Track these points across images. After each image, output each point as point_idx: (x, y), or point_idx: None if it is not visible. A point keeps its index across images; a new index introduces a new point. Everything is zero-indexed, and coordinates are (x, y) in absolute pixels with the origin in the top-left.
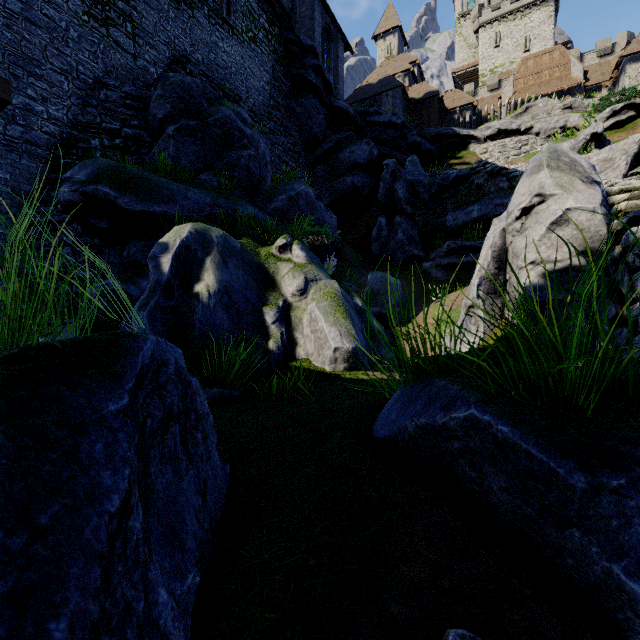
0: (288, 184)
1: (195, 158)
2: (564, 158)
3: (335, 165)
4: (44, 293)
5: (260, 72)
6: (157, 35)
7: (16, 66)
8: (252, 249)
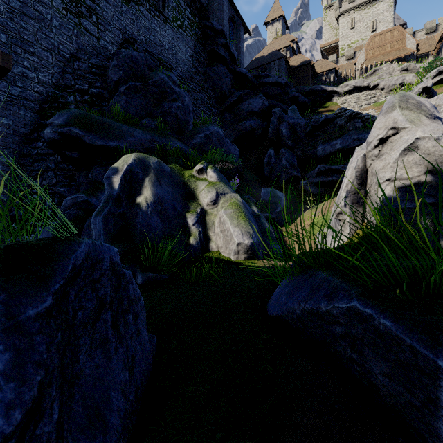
0: (205, 126)
1: (139, 108)
2: (411, 101)
3: (238, 113)
4: None
5: (185, 48)
6: (114, 23)
7: (16, 46)
8: (178, 172)
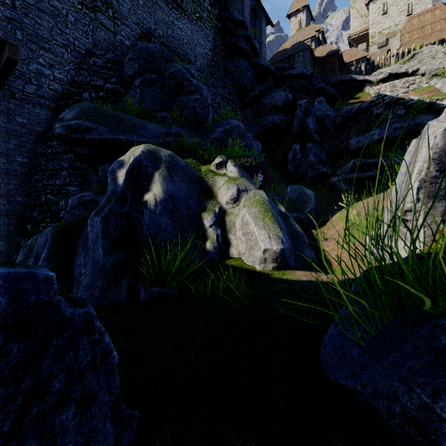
0: (224, 120)
1: (155, 102)
2: None
3: (260, 108)
4: None
5: (204, 42)
6: (130, 17)
7: (31, 42)
8: (194, 166)
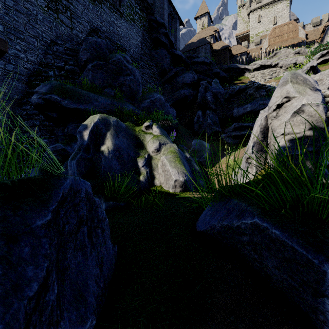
0: (150, 94)
1: (102, 81)
2: (300, 77)
3: (175, 84)
4: (5, 152)
5: (136, 36)
6: (83, 17)
7: (10, 34)
8: (131, 128)
